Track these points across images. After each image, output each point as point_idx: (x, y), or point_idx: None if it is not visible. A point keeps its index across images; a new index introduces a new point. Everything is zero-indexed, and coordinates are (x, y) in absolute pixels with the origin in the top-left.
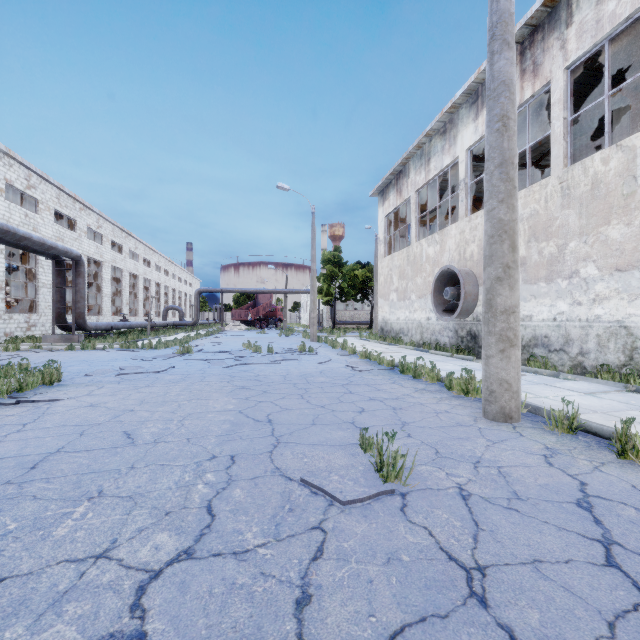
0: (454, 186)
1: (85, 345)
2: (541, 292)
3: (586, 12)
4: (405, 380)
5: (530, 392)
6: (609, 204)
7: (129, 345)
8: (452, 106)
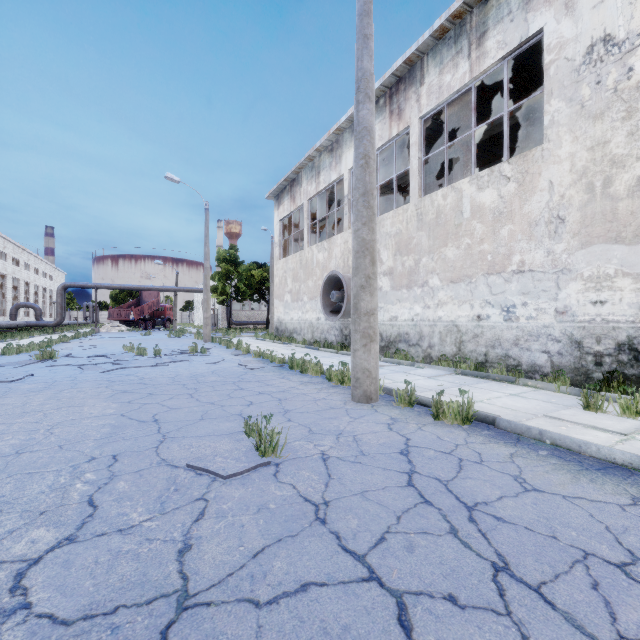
0: (342, 199)
1: None
2: (404, 297)
3: (433, 78)
4: (293, 375)
5: (391, 379)
6: (447, 231)
7: None
8: (338, 128)
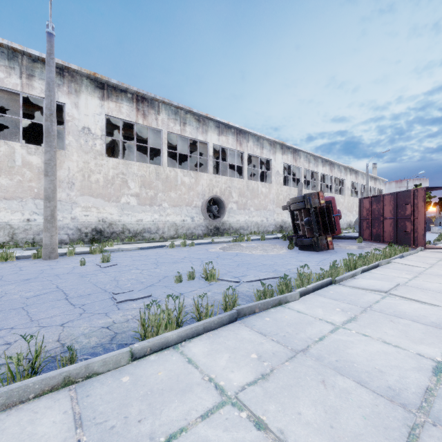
0: None
1: None
2: None
3: None
4: None
5: None
6: (0, 167)
7: None
8: None
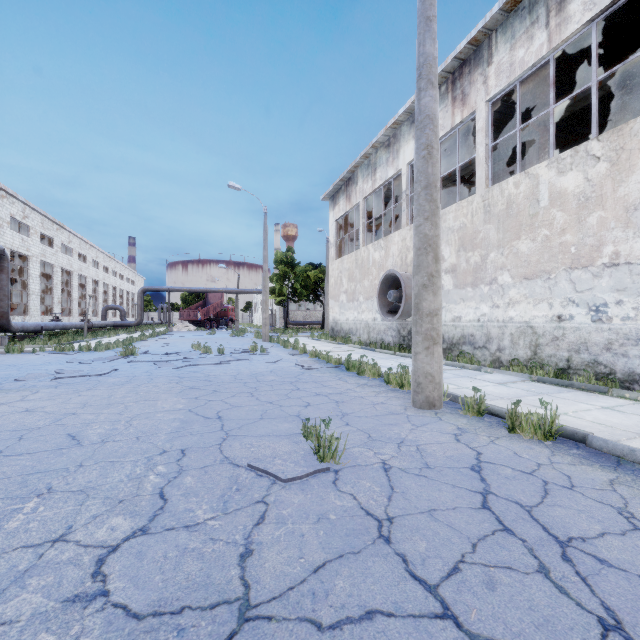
0: (399, 195)
1: (10, 348)
2: (468, 296)
3: (502, 55)
4: (350, 377)
5: (455, 384)
6: (519, 222)
7: (64, 347)
8: (395, 122)
